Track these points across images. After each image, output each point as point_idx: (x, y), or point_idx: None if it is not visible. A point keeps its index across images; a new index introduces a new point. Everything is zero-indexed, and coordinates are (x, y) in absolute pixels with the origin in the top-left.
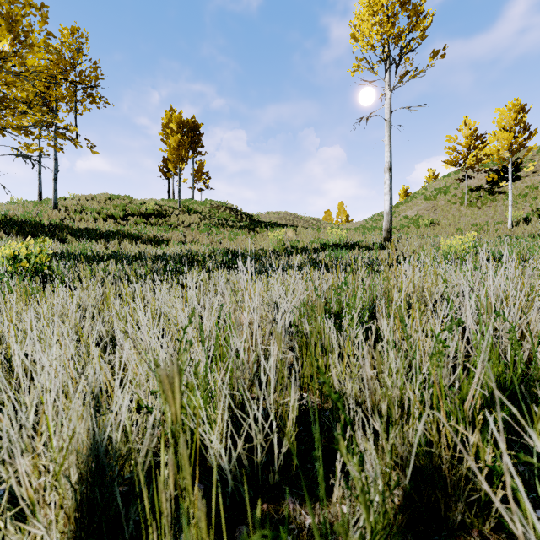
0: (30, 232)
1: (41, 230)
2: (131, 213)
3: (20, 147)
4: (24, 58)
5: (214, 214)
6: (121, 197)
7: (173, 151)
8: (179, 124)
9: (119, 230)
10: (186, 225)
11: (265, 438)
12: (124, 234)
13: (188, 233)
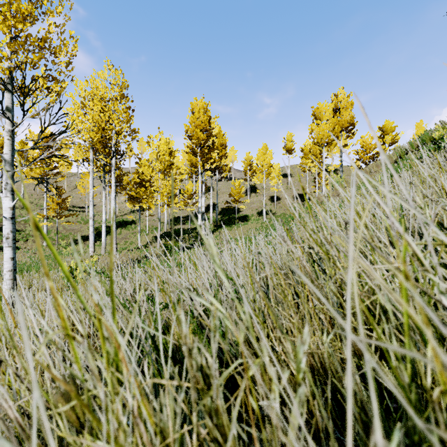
0: None
1: None
2: None
3: None
4: None
5: None
6: None
7: None
8: None
9: None
10: None
11: None
12: None
13: None
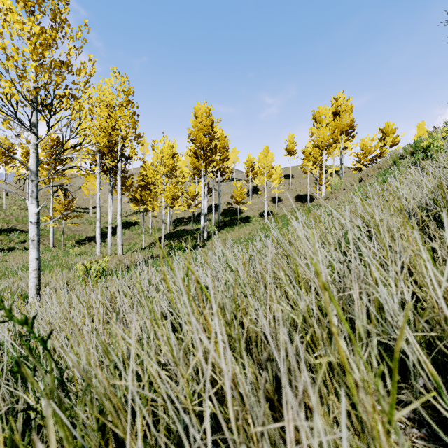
0: None
1: None
2: None
3: None
4: None
5: None
6: None
7: None
8: None
9: None
10: None
11: None
12: None
13: None
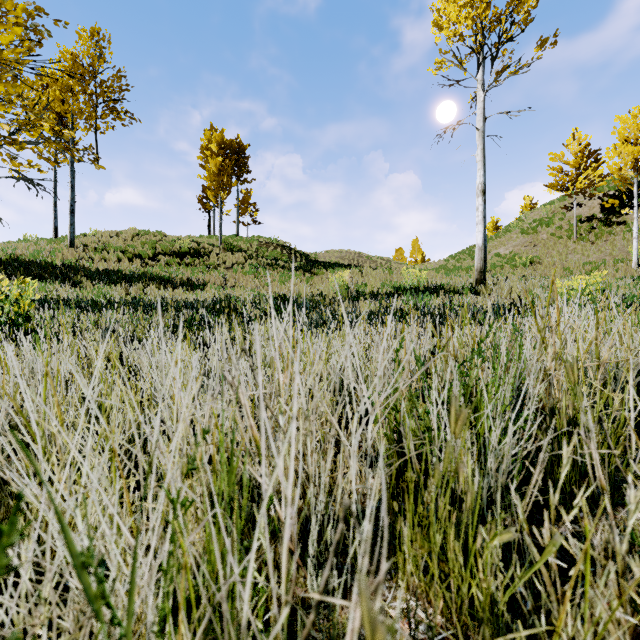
0: (37, 274)
1: (52, 272)
2: (162, 252)
3: (2, 160)
4: None
5: (263, 253)
6: (152, 232)
7: (213, 177)
8: (220, 145)
9: (146, 272)
10: (227, 266)
11: None
12: (151, 276)
13: (230, 275)
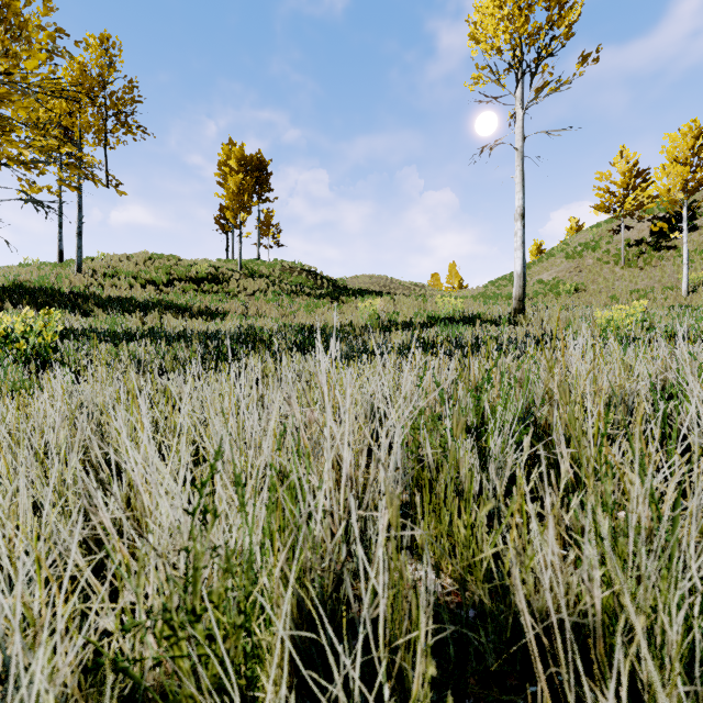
0: (45, 302)
1: (60, 300)
2: (177, 278)
3: (21, 185)
4: (18, 58)
5: (286, 279)
6: (166, 256)
7: (232, 196)
8: (240, 161)
9: (161, 300)
10: (248, 293)
11: (362, 673)
12: (167, 304)
13: (252, 303)
